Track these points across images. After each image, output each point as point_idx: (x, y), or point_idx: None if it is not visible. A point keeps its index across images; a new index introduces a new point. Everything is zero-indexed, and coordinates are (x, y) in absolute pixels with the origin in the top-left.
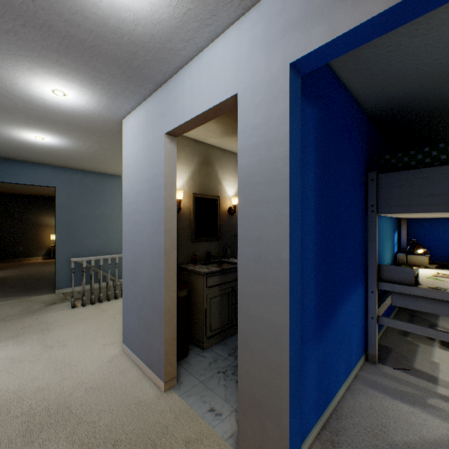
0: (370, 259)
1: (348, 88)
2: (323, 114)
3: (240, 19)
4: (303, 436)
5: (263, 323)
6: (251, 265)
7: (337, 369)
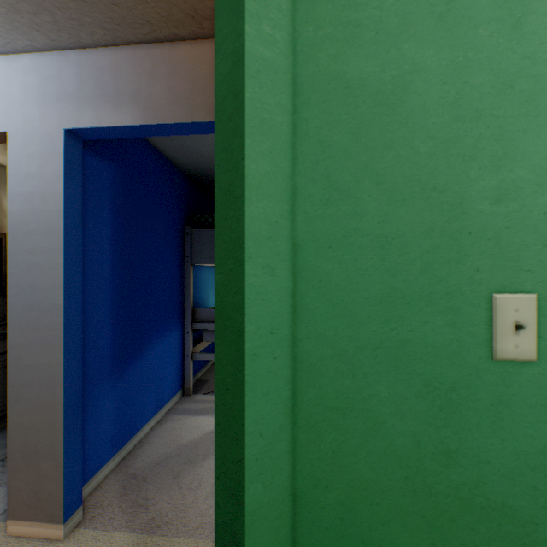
0: (186, 304)
1: (159, 149)
2: (125, 171)
3: (12, 55)
4: (95, 470)
5: (39, 369)
6: (25, 314)
7: (145, 405)
